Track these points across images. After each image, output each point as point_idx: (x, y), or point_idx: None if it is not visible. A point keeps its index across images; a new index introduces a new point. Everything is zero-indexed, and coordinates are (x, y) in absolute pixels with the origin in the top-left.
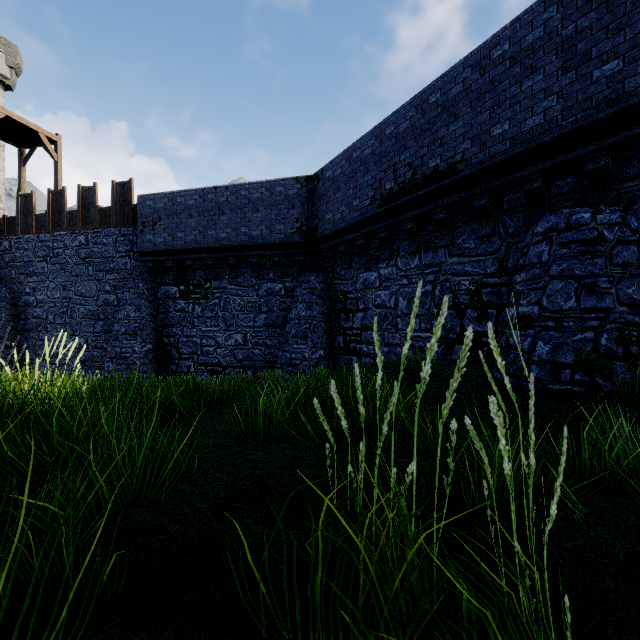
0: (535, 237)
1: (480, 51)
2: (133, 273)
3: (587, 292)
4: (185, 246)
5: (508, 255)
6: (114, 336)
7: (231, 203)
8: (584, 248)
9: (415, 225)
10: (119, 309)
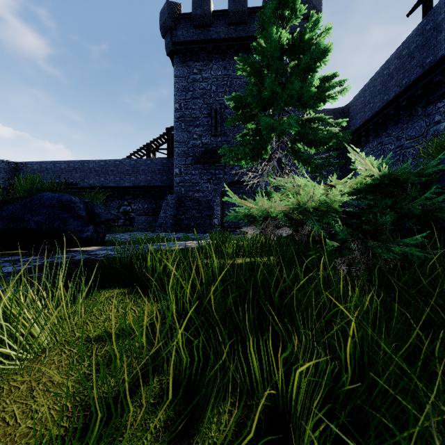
0: None
1: (82, 162)
2: None
3: None
4: None
5: None
6: None
7: None
8: None
9: None
10: None
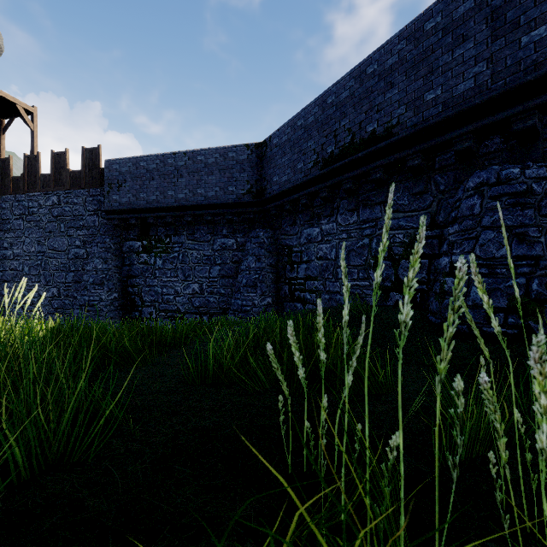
0: (467, 192)
1: (414, 24)
2: (101, 230)
3: (518, 241)
4: (147, 205)
5: (439, 210)
6: (83, 286)
7: (189, 167)
8: (514, 200)
9: (354, 185)
10: (88, 262)
